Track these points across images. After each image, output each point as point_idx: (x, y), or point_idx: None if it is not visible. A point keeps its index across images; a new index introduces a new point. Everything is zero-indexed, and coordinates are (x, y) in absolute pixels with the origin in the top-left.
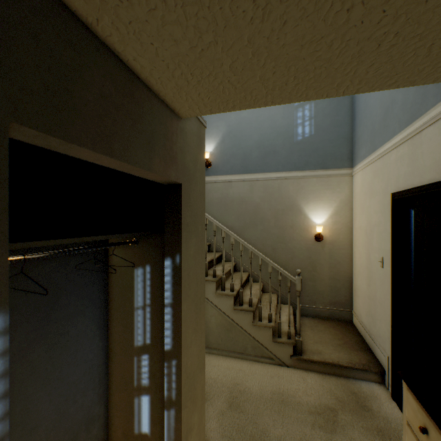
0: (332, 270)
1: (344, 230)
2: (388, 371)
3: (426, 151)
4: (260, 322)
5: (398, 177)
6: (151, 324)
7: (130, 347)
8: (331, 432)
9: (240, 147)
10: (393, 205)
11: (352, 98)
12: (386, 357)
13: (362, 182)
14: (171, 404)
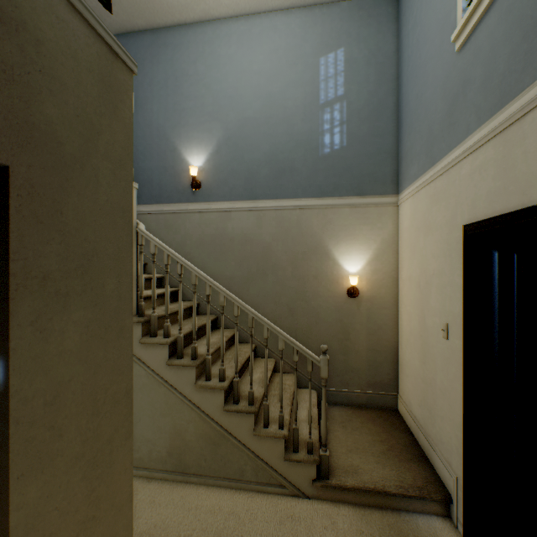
0: (371, 338)
1: (387, 282)
2: (458, 500)
3: (536, 148)
4: (265, 429)
5: (476, 199)
6: None
7: None
8: None
9: (242, 160)
10: (467, 244)
11: (397, 97)
12: (455, 477)
13: (412, 213)
14: None
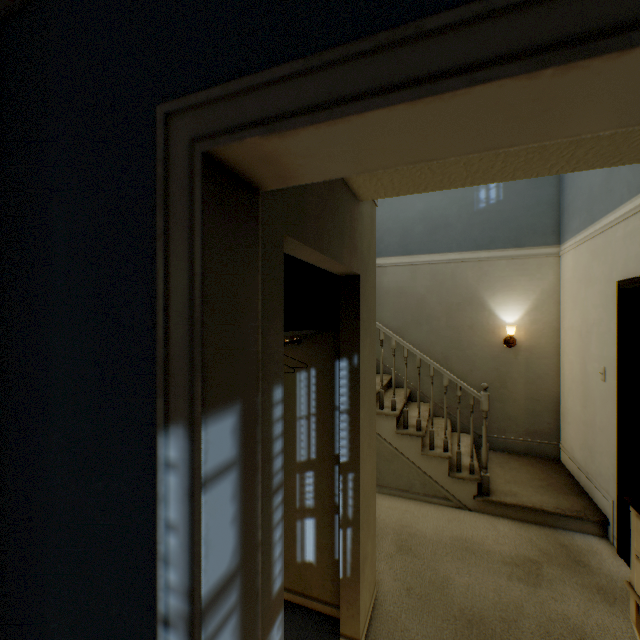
0: (529, 387)
1: (548, 332)
2: (613, 520)
3: None
4: (431, 450)
5: (627, 260)
6: (316, 437)
7: (291, 463)
8: (533, 585)
9: (397, 219)
10: (619, 297)
11: None
12: (610, 501)
13: (574, 265)
14: (348, 523)
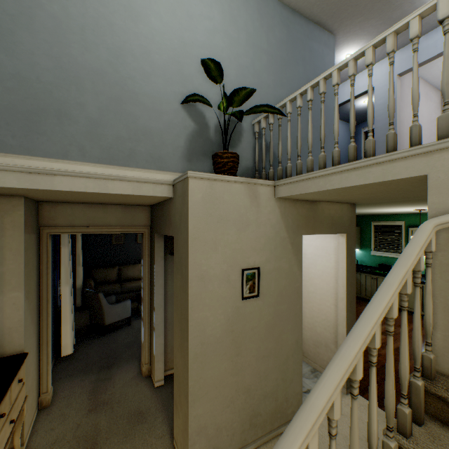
0: None
1: None
2: None
3: None
4: None
5: None
6: None
7: None
8: None
9: None
10: None
11: None
12: None
13: None
14: None
